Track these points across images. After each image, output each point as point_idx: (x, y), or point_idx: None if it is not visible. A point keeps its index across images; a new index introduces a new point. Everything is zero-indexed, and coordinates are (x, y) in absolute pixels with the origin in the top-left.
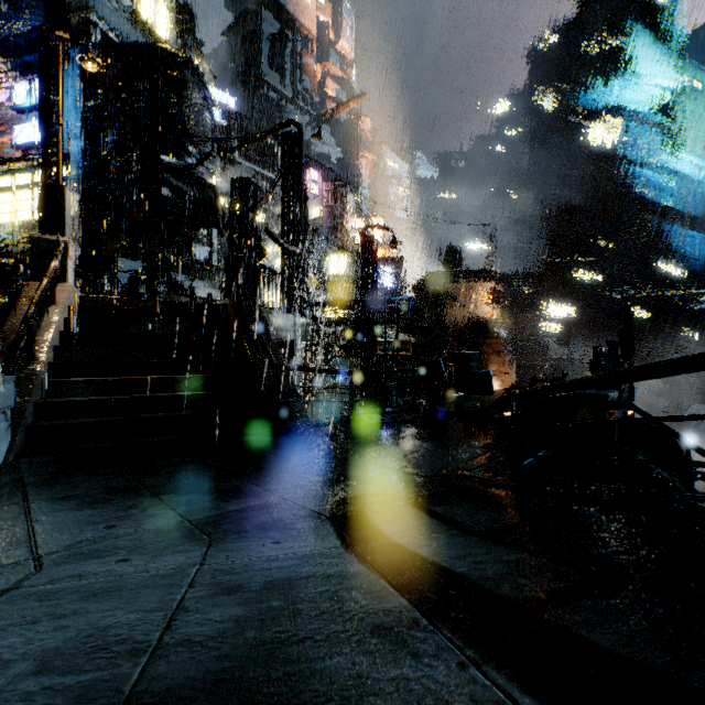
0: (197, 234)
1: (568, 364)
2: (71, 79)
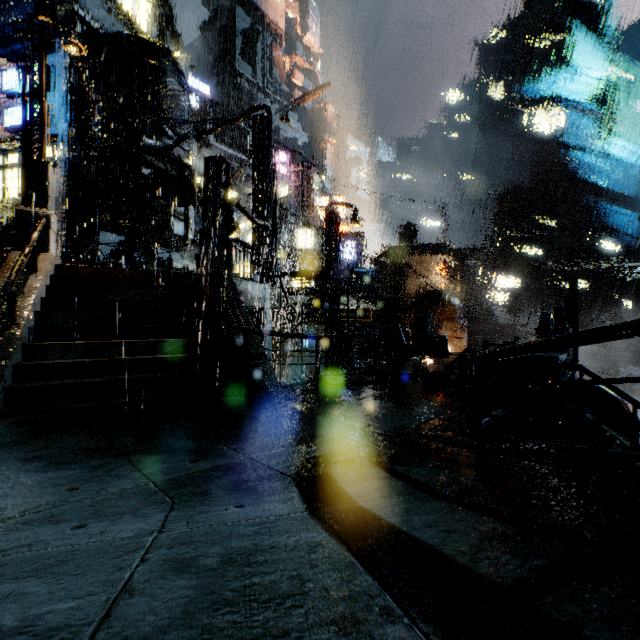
0: (175, 210)
1: (514, 330)
2: (57, 66)
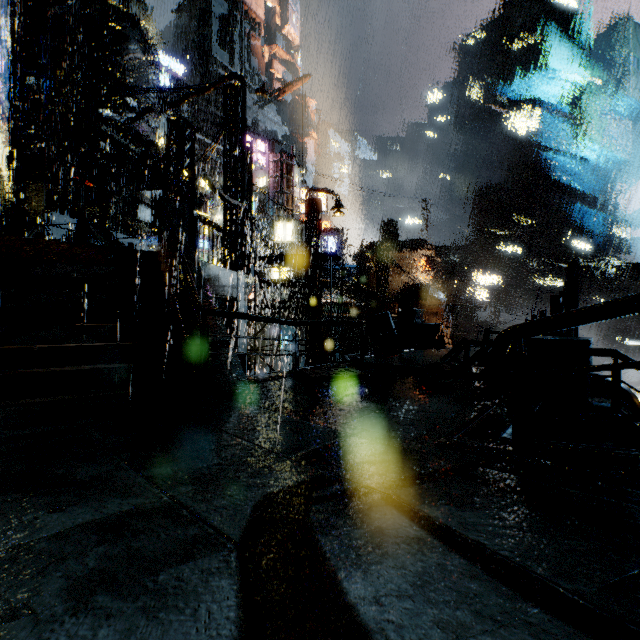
0: (141, 195)
1: (495, 326)
2: None
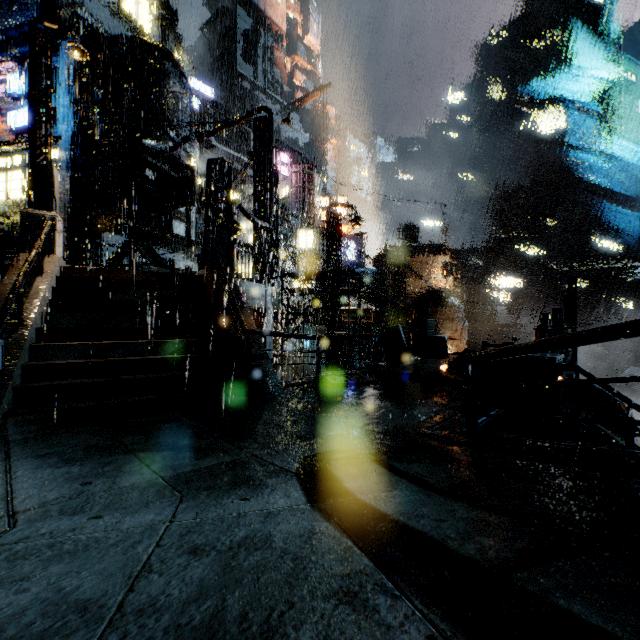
0: (177, 211)
1: (515, 330)
2: (60, 69)
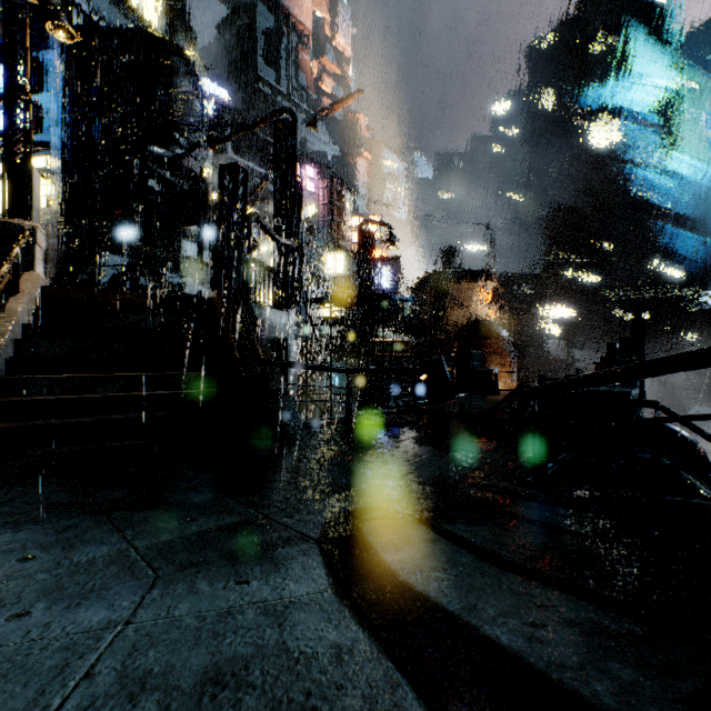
0: (187, 229)
1: (568, 365)
2: (51, 63)
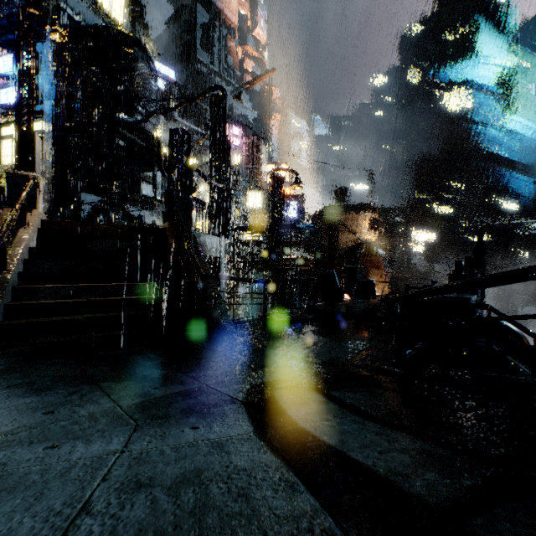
0: (145, 175)
1: (430, 276)
2: (45, 53)
